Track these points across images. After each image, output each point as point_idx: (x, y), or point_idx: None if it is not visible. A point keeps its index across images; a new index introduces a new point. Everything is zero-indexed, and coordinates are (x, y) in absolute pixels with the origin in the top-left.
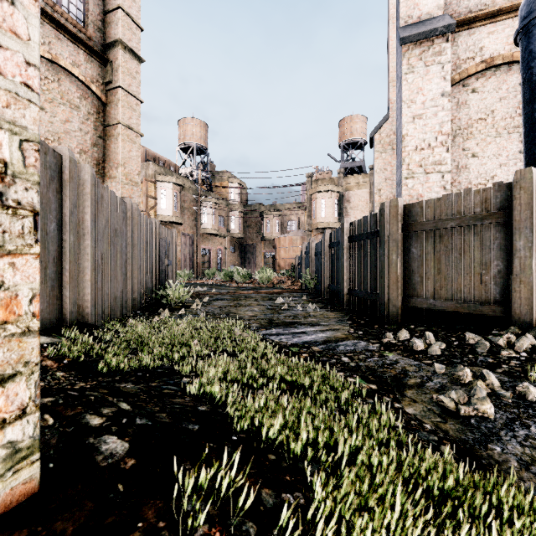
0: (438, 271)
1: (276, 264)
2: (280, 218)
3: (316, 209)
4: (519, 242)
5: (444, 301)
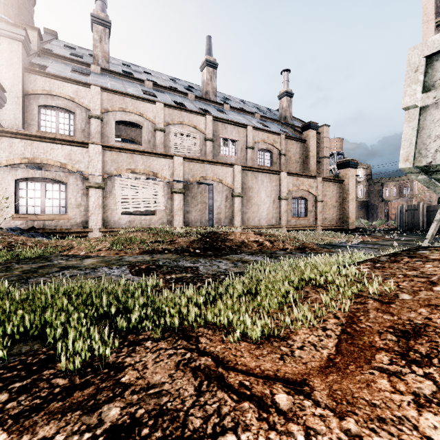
0: (410, 219)
1: (389, 217)
2: (397, 186)
3: (415, 187)
4: (418, 214)
5: (411, 225)
